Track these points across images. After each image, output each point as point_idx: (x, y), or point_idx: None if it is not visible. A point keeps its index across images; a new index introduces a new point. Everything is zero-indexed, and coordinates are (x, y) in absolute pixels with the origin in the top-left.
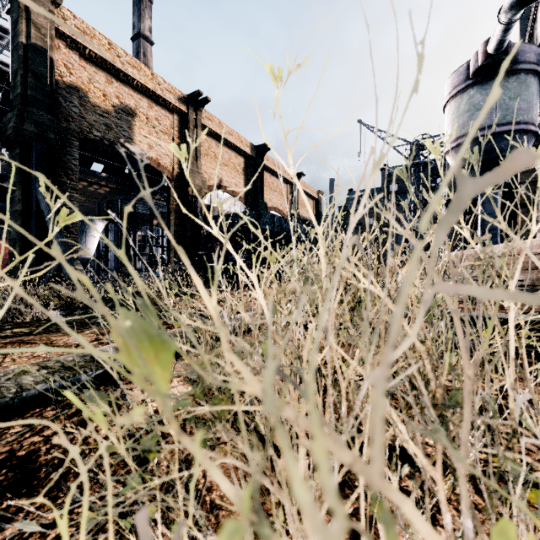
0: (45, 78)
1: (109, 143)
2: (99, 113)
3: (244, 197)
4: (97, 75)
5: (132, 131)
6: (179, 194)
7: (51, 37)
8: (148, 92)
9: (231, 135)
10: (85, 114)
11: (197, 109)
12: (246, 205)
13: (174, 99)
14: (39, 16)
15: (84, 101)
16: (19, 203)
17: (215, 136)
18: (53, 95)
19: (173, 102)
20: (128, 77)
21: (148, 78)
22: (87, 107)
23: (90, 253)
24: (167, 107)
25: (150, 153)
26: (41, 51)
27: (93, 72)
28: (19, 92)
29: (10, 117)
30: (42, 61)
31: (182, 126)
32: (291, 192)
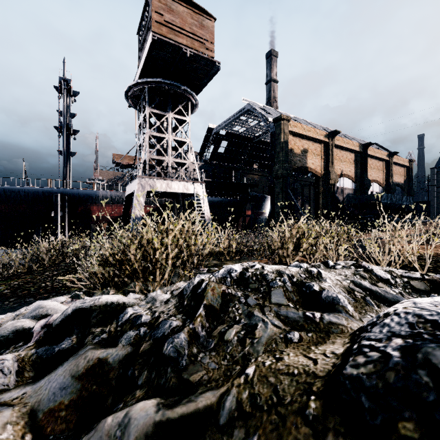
0: (287, 151)
1: (300, 167)
2: (296, 156)
3: (354, 178)
4: (296, 140)
5: (306, 159)
6: (323, 184)
7: (288, 135)
8: (312, 139)
9: (348, 143)
10: (293, 158)
11: (332, 138)
12: (356, 182)
13: (322, 137)
14: (286, 130)
15: (293, 153)
16: (281, 199)
17: (339, 147)
18: (288, 157)
19: (322, 139)
20: (306, 136)
21: (313, 133)
22: (293, 155)
23: (267, 213)
24: (319, 142)
25: (312, 167)
26: (286, 142)
27: (295, 140)
28: (281, 159)
29: (278, 169)
30: (286, 145)
31: (325, 149)
32: (386, 166)
